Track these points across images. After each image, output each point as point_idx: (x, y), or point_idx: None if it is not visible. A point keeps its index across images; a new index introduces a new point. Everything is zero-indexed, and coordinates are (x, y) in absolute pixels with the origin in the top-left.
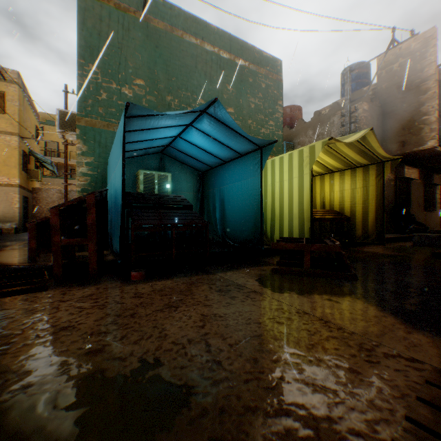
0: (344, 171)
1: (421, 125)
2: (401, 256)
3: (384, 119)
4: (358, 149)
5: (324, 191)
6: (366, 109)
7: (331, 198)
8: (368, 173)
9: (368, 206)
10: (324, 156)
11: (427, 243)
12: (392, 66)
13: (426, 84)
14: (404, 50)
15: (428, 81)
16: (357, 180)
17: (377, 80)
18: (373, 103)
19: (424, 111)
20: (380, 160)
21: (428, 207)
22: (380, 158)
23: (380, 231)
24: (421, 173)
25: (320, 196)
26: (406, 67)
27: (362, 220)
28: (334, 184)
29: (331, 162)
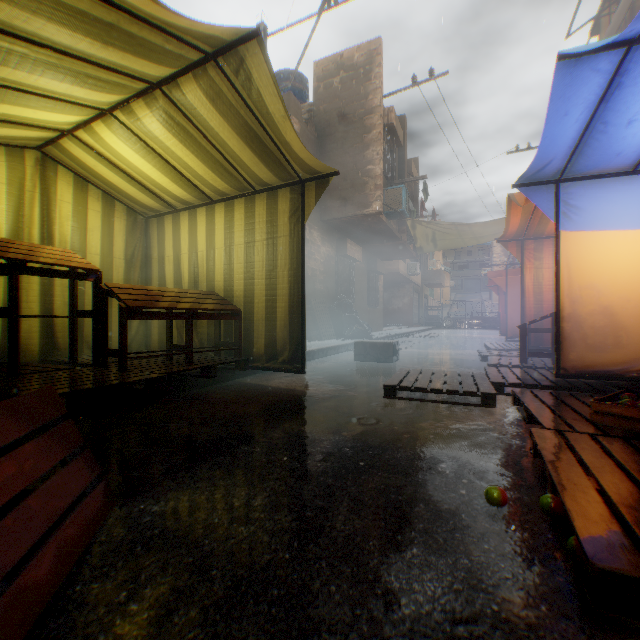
0: (233, 202)
1: (367, 178)
2: (334, 400)
3: (324, 160)
4: (244, 123)
5: (196, 248)
6: (298, 131)
7: (210, 263)
8: (278, 207)
9: (277, 283)
10: (170, 139)
11: (375, 356)
12: (333, 80)
13: (373, 119)
14: (347, 60)
15: (374, 115)
16: (257, 224)
17: (314, 96)
18: (309, 127)
19: (370, 157)
20: (296, 174)
21: (373, 301)
22: (297, 167)
23: (299, 340)
24: (366, 256)
25: (188, 258)
26: (349, 87)
27: (267, 317)
28: (215, 231)
29: (193, 164)
